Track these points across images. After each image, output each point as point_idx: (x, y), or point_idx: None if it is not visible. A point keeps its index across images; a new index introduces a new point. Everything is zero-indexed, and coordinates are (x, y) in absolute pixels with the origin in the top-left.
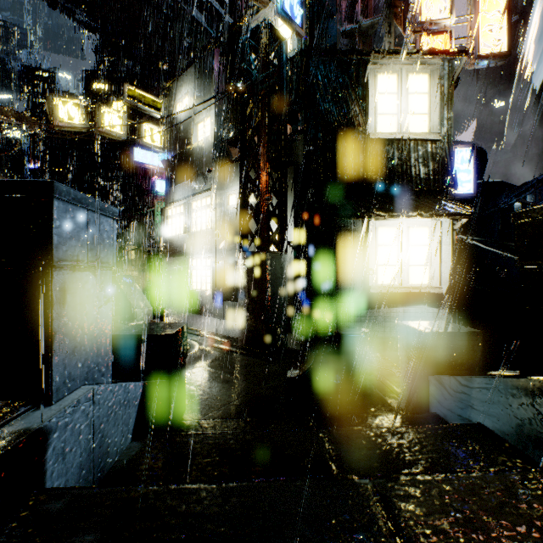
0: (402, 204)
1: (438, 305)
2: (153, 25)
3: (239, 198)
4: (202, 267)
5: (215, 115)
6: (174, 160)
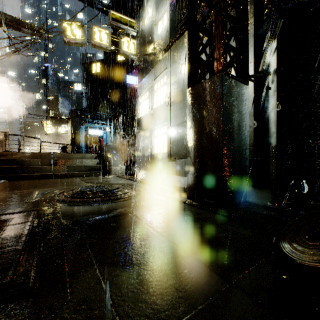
0: None
1: None
2: None
3: (188, 29)
4: (160, 134)
5: (170, 5)
6: (143, 61)
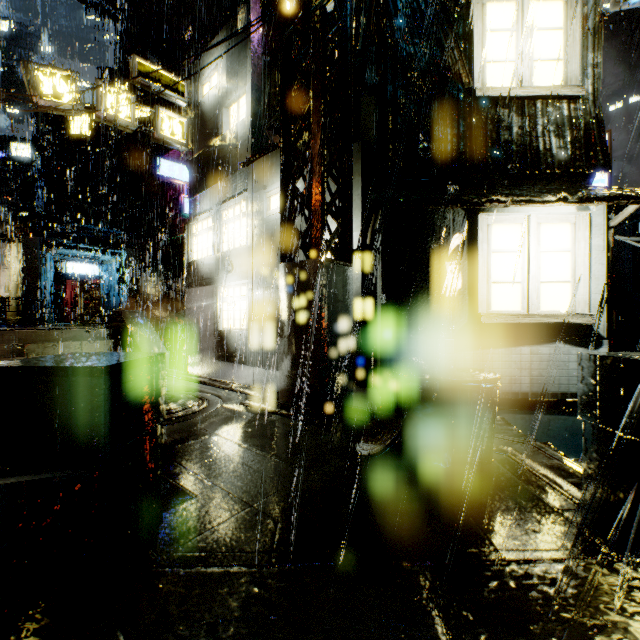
0: (527, 191)
1: (585, 344)
2: None
3: (281, 184)
4: (235, 298)
5: (252, 90)
6: (200, 159)
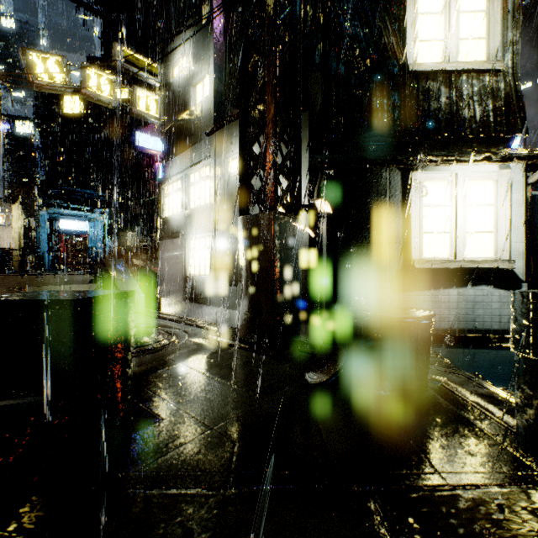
0: (454, 153)
1: (506, 286)
2: None
3: (239, 148)
4: (200, 249)
5: (215, 70)
6: (171, 131)
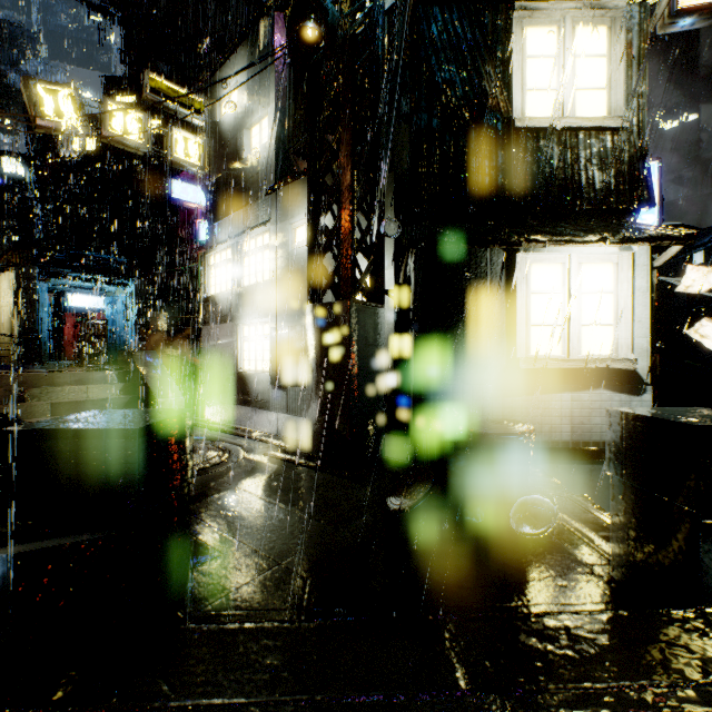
0: (568, 229)
1: (628, 390)
2: (194, 3)
3: (308, 219)
4: (257, 338)
5: (276, 111)
6: (218, 184)
